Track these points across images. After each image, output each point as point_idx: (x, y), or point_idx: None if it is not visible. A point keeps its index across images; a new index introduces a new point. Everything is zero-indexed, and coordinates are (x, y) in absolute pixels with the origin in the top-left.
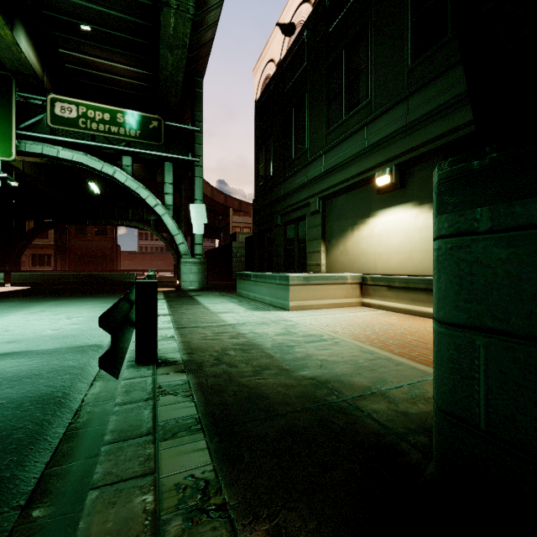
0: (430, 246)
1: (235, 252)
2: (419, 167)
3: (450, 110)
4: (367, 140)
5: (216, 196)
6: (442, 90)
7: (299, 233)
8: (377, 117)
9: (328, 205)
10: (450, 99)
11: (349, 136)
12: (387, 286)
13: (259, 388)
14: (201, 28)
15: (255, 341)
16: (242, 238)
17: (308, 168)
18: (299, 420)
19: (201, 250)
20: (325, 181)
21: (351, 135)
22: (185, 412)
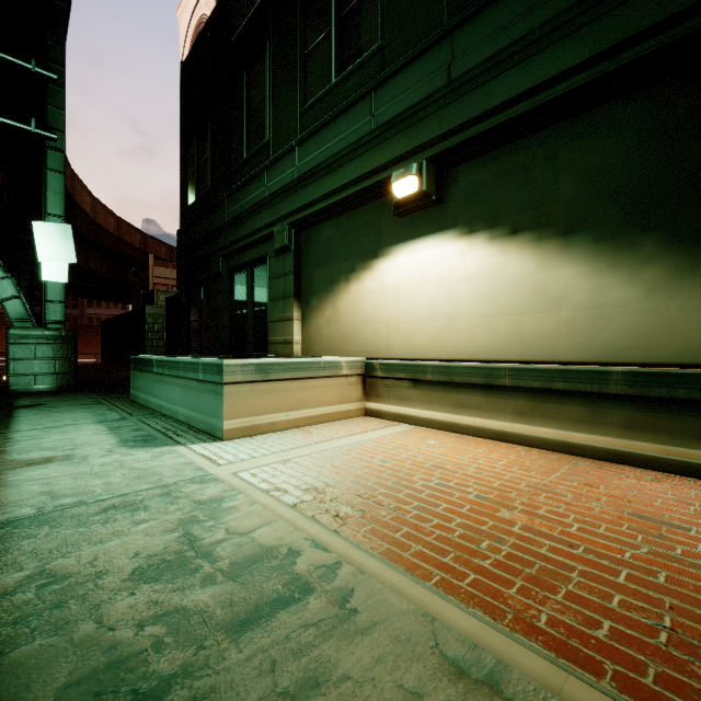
0: (487, 307)
1: (151, 322)
2: (467, 165)
3: (533, 50)
4: (376, 116)
5: (127, 234)
6: (518, 13)
7: (256, 288)
8: (393, 74)
9: (305, 239)
10: (534, 29)
11: (343, 111)
12: (411, 380)
13: None
14: None
15: None
16: (164, 300)
17: (270, 172)
18: None
19: (63, 314)
20: (301, 194)
21: (347, 109)
22: None
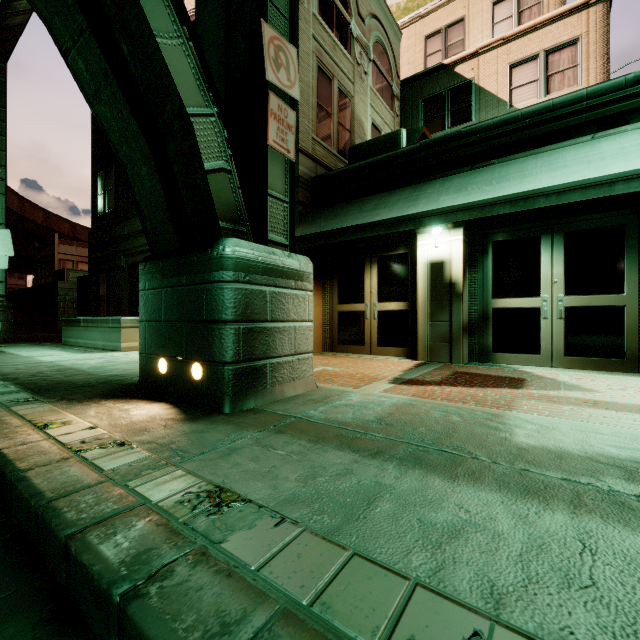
0: None
1: (62, 294)
2: None
3: None
4: None
5: (30, 212)
6: None
7: None
8: None
9: None
10: None
11: None
12: None
13: (68, 380)
14: (5, 11)
15: (73, 367)
16: (74, 277)
17: None
18: (91, 384)
19: (4, 290)
20: None
21: None
22: (7, 390)
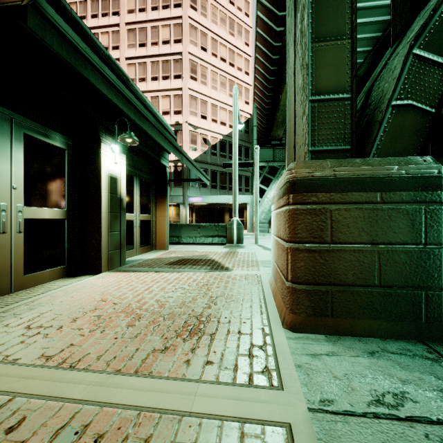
0: None
1: None
2: None
3: None
4: None
5: None
6: None
7: None
8: None
9: None
10: None
11: None
12: None
13: None
14: None
15: None
16: None
17: None
18: None
19: None
20: None
21: None
22: None
